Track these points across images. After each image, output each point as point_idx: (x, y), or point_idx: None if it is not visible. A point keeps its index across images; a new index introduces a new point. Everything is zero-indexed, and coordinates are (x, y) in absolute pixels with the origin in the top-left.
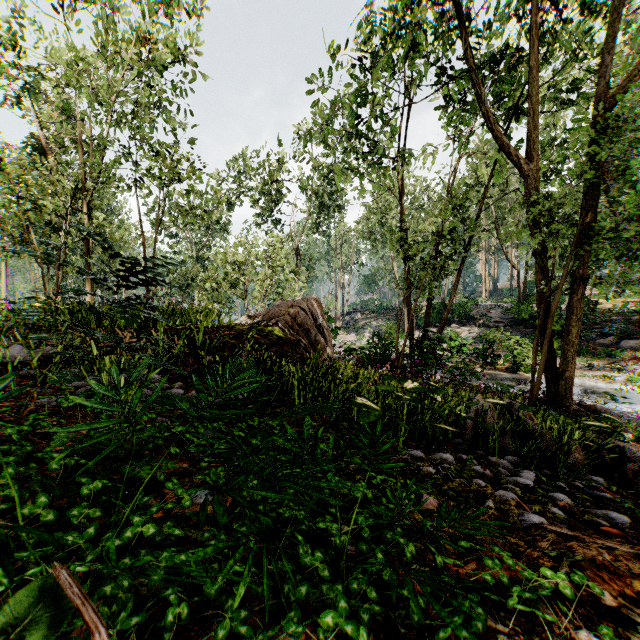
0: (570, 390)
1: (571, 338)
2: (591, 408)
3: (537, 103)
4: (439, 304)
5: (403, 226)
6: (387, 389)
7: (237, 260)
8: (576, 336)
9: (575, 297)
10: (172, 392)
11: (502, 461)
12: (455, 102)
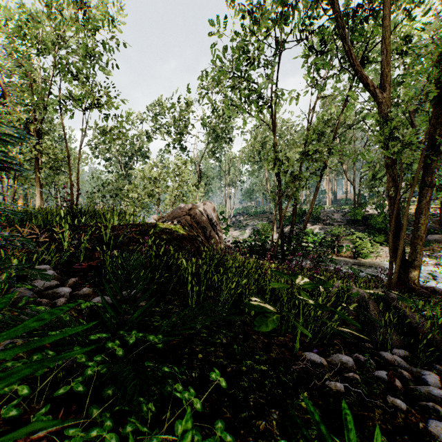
0: (418, 276)
1: (419, 233)
2: (430, 289)
3: (387, 45)
4: (298, 209)
5: (276, 149)
6: (281, 286)
7: (152, 176)
8: (423, 232)
9: (423, 200)
10: (57, 291)
11: (396, 358)
12: (318, 51)
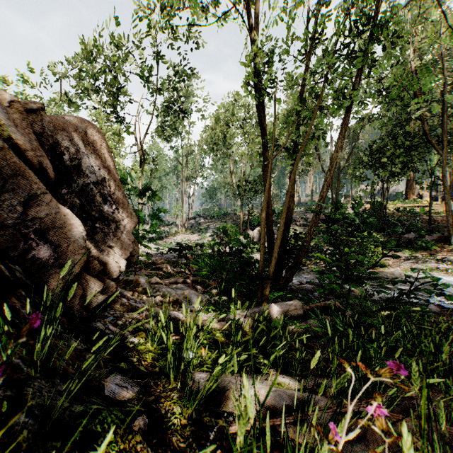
0: None
1: None
2: None
3: None
4: None
5: None
6: None
7: None
8: None
9: None
10: None
11: None
12: None
